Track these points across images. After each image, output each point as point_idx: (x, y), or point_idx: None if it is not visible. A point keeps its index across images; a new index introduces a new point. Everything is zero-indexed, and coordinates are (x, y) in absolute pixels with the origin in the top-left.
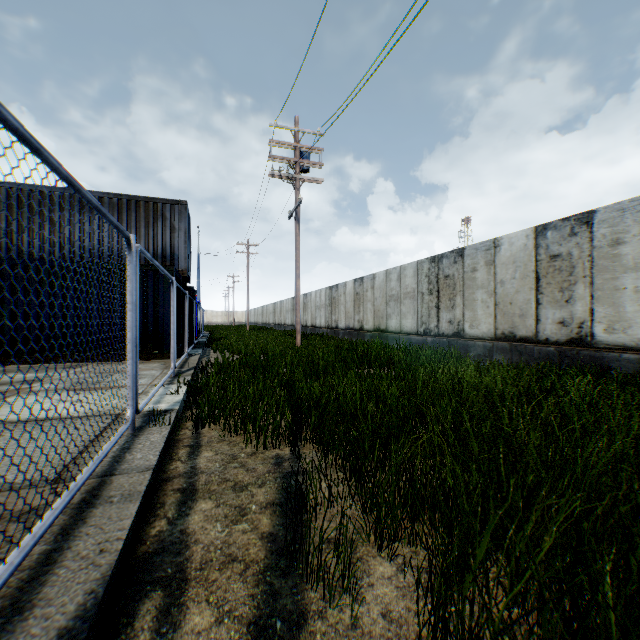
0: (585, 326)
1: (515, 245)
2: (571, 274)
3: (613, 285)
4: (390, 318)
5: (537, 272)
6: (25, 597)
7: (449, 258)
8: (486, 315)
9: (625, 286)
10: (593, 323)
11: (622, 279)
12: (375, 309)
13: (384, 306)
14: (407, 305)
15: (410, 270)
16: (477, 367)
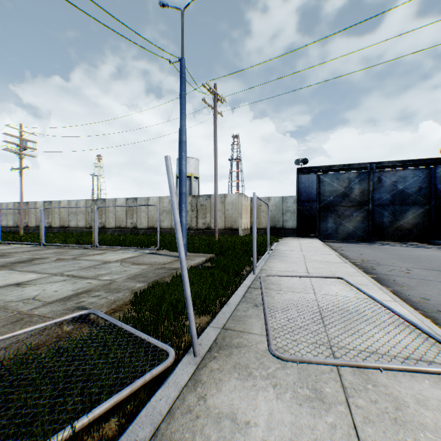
0: (136, 224)
1: (121, 201)
2: (133, 211)
3: (141, 215)
4: (71, 221)
5: (126, 210)
6: (74, 248)
7: (100, 201)
8: (113, 221)
9: (142, 215)
10: (137, 223)
11: (142, 214)
12: (62, 217)
13: (68, 216)
14: (81, 216)
15: (83, 202)
16: (111, 235)
